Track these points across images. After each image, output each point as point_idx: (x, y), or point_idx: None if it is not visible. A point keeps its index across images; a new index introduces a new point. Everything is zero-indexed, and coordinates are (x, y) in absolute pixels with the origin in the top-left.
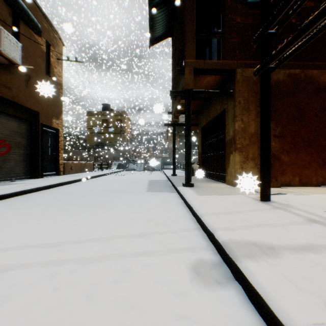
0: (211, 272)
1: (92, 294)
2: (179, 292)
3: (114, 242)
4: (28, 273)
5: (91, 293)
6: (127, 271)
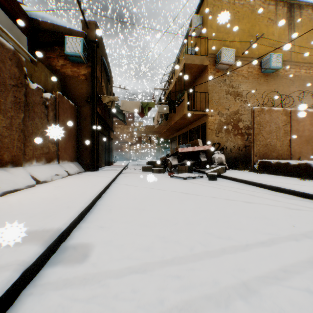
0: (73, 252)
1: (163, 237)
2: (107, 241)
3: (187, 290)
4: (222, 242)
5: (163, 238)
6: (147, 251)
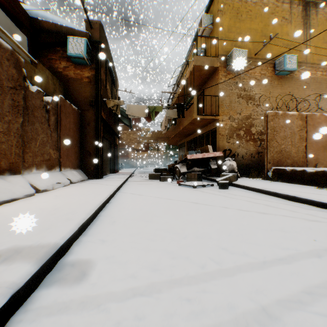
0: (71, 270)
1: (171, 253)
2: (110, 258)
3: (199, 317)
4: (236, 258)
5: (172, 253)
6: (153, 269)
